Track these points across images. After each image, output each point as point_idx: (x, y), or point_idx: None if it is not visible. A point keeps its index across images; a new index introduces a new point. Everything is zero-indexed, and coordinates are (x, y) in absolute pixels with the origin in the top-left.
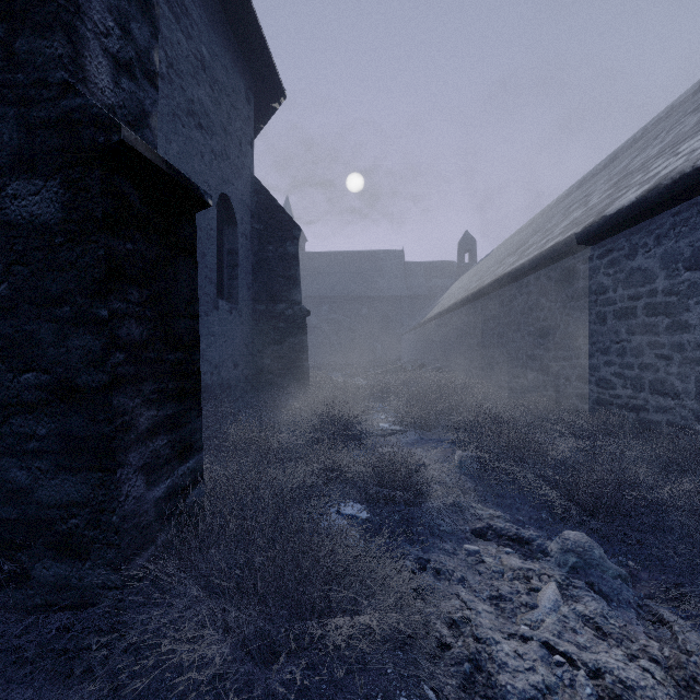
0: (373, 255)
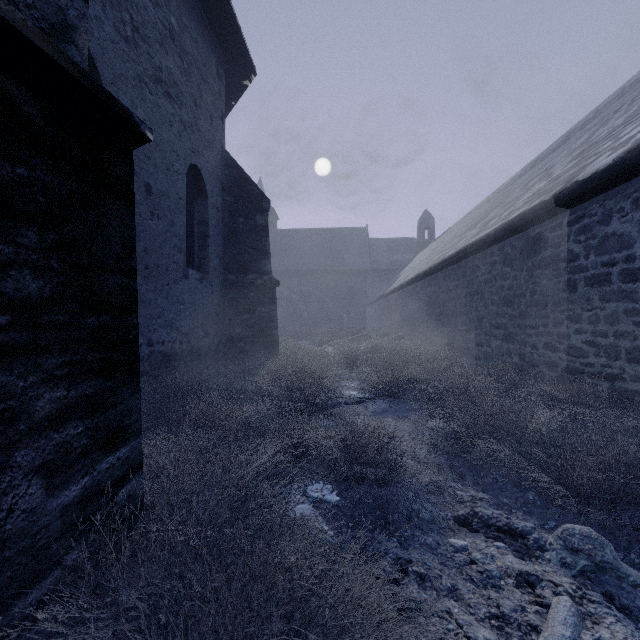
0: (339, 232)
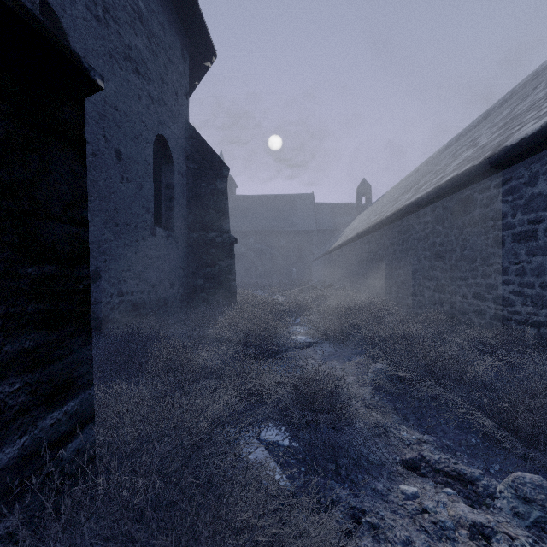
0: (289, 198)
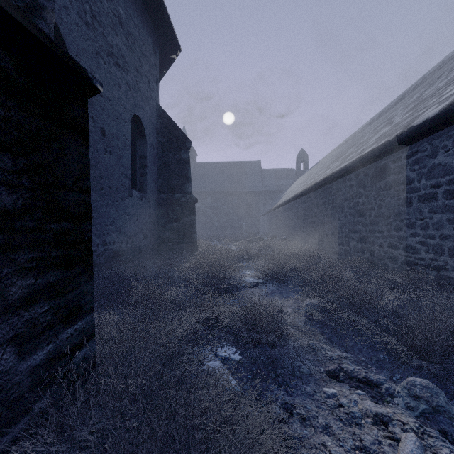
0: (240, 164)
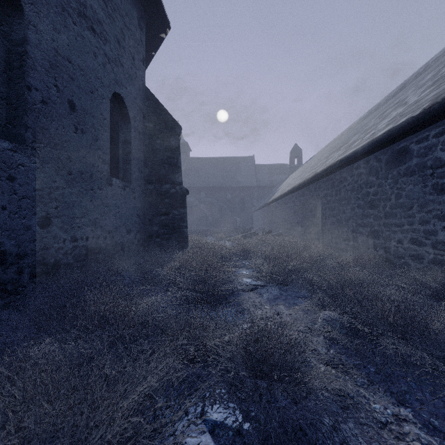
0: (234, 160)
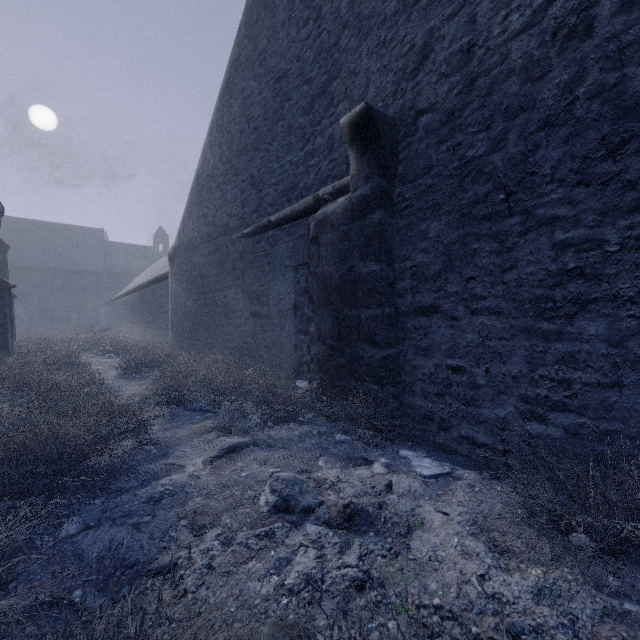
0: (69, 229)
